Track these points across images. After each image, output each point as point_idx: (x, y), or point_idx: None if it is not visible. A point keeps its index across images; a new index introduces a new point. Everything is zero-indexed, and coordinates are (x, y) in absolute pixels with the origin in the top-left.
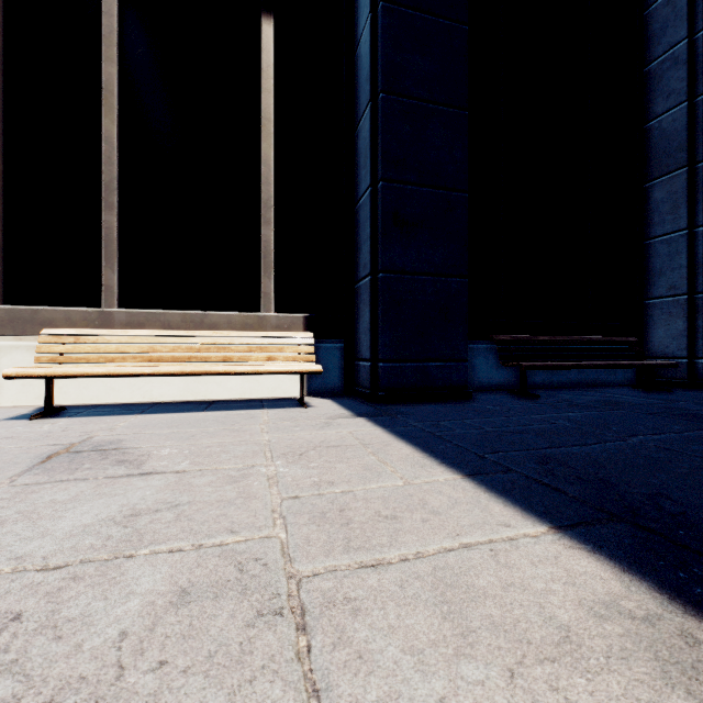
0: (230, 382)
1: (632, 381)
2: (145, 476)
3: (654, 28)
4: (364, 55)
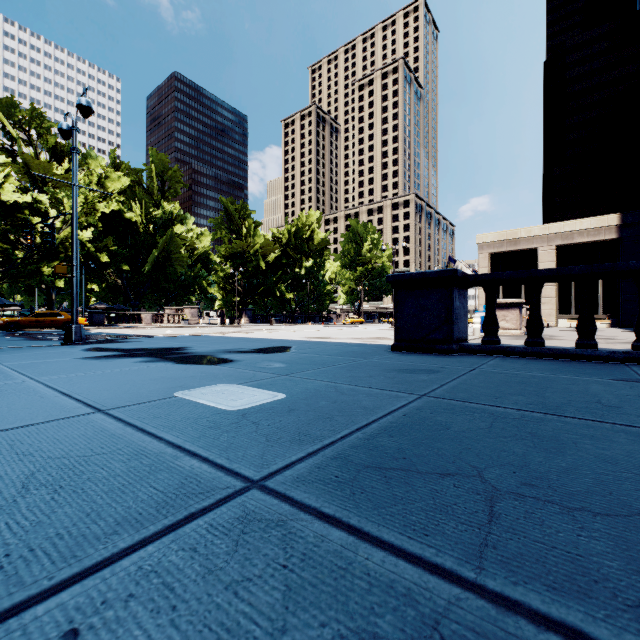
0: None
1: None
2: None
3: None
4: None
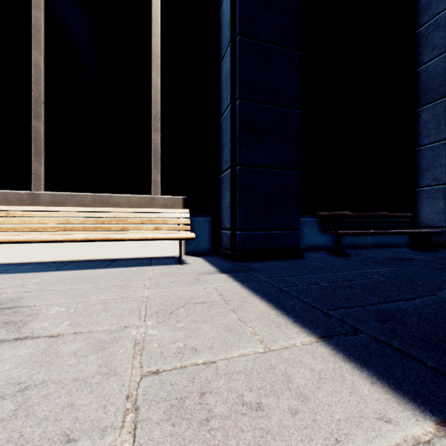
0: (128, 245)
1: (407, 243)
2: (18, 342)
3: (422, 3)
4: (226, 10)
